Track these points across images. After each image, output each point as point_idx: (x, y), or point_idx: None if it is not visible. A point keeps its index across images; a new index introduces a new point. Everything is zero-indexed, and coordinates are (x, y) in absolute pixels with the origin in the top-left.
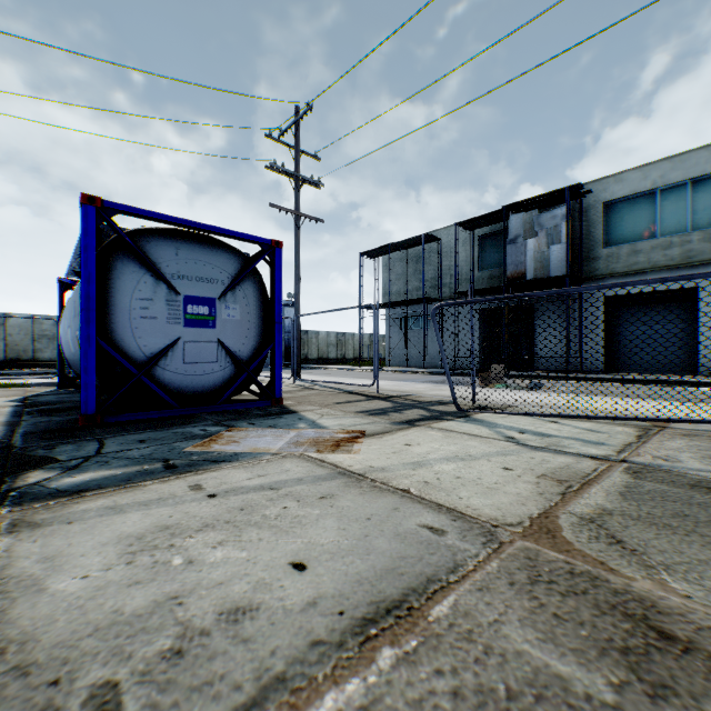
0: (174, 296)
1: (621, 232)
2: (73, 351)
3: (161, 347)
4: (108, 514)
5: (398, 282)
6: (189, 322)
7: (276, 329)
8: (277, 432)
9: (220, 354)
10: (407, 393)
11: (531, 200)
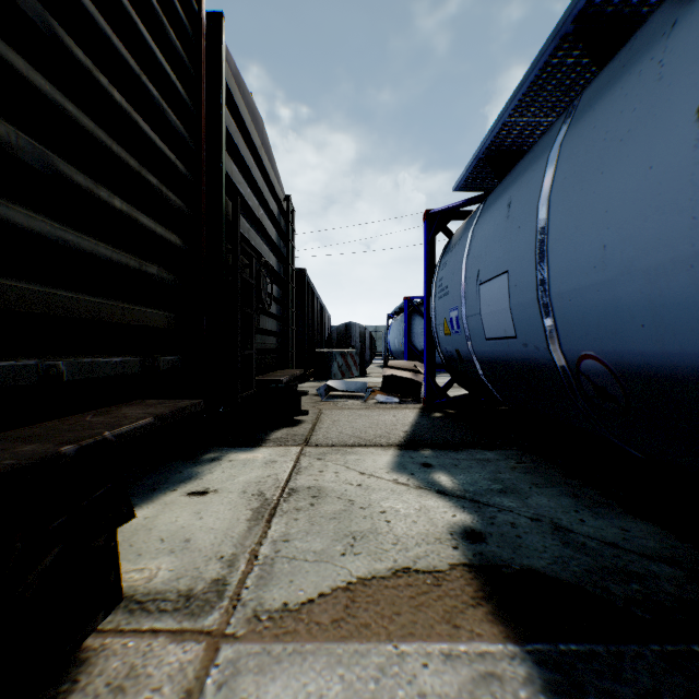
0: None
1: None
2: (397, 347)
3: None
4: None
5: None
6: None
7: None
8: None
9: None
10: None
11: None
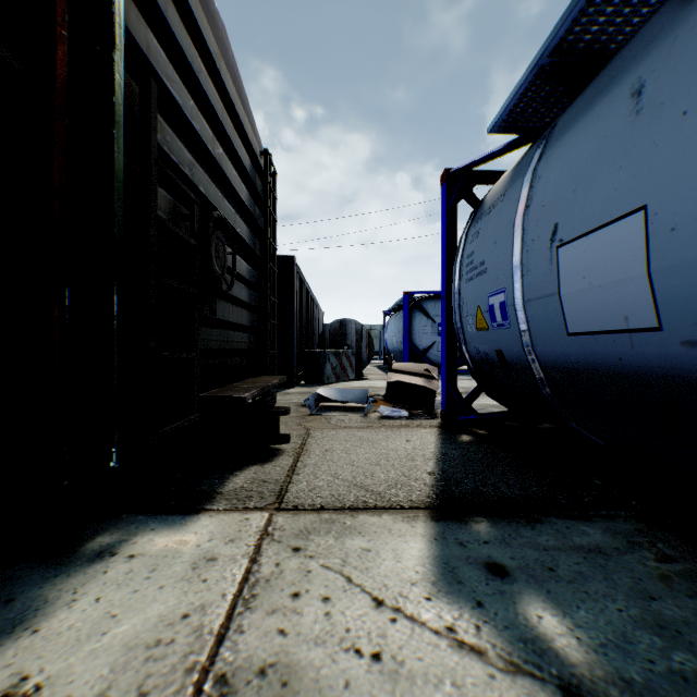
0: (434, 324)
1: None
2: (395, 346)
3: (429, 345)
4: None
5: None
6: (439, 334)
7: None
8: (469, 377)
9: None
10: None
11: None
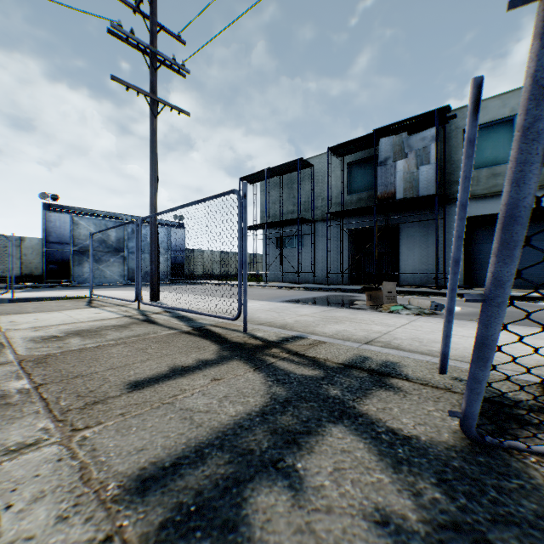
0: None
1: (480, 157)
2: None
3: None
4: None
5: (274, 206)
6: None
7: None
8: None
9: None
10: (291, 332)
11: (400, 124)
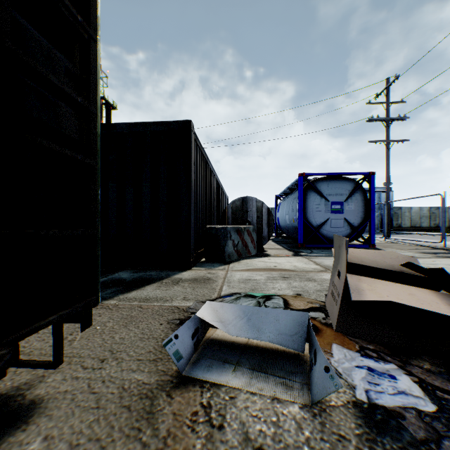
0: (327, 202)
1: None
2: (287, 223)
3: (322, 221)
4: (326, 259)
5: None
6: (332, 212)
7: (371, 212)
8: None
9: (344, 224)
10: None
11: None
